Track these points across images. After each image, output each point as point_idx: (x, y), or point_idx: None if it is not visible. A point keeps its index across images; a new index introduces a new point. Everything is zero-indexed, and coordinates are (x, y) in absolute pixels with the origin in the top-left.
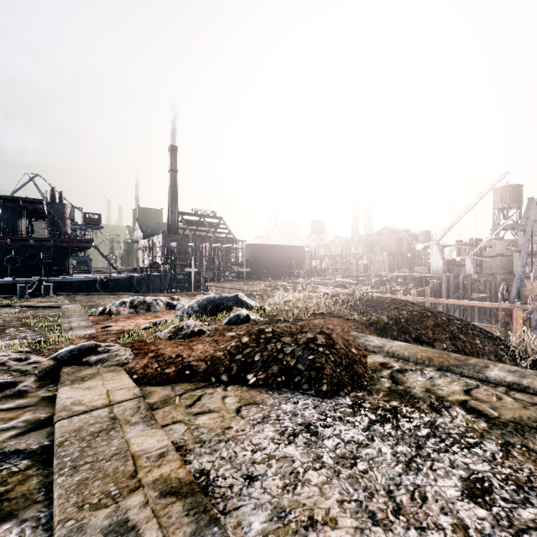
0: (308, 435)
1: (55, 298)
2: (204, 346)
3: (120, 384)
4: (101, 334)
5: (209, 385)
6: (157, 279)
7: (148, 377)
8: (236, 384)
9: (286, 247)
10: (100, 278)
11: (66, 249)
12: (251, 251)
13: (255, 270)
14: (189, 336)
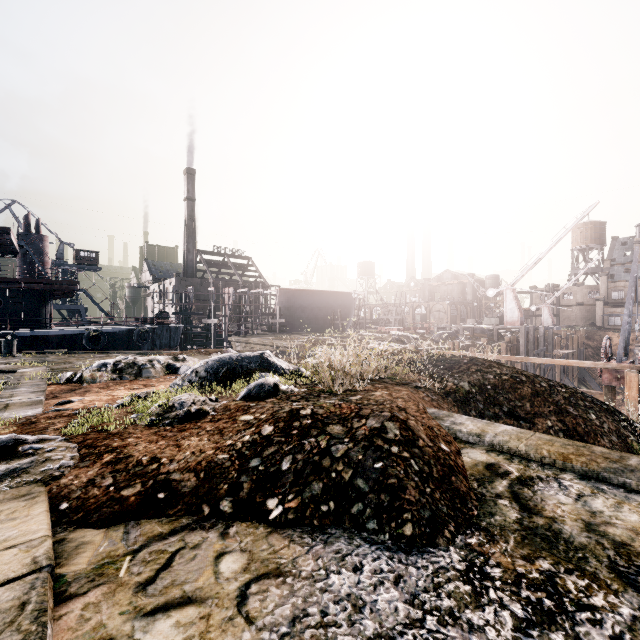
0: None
1: (19, 358)
2: (199, 441)
3: (18, 532)
4: (46, 416)
5: (196, 523)
6: (165, 333)
7: (87, 508)
8: (246, 520)
9: (329, 294)
10: (87, 332)
11: (43, 294)
12: (286, 298)
13: (291, 321)
14: (181, 421)
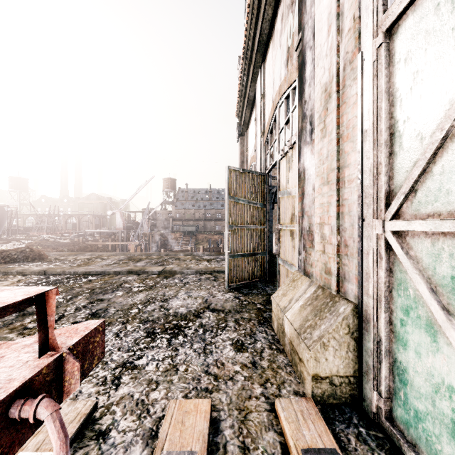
0: (25, 265)
1: None
2: None
3: None
4: None
5: None
6: None
7: None
8: None
9: None
10: None
11: None
12: None
13: None
14: None
